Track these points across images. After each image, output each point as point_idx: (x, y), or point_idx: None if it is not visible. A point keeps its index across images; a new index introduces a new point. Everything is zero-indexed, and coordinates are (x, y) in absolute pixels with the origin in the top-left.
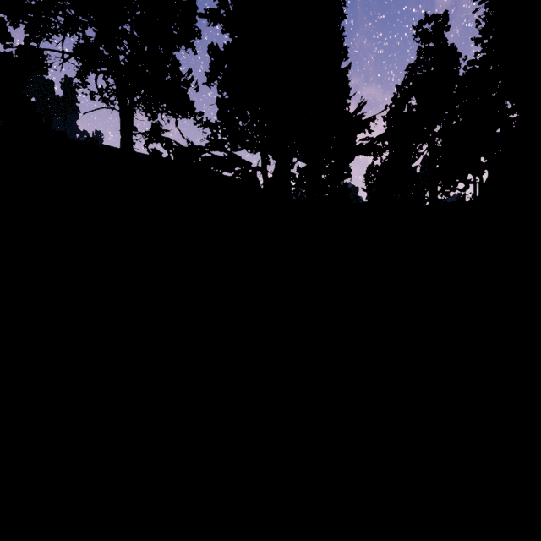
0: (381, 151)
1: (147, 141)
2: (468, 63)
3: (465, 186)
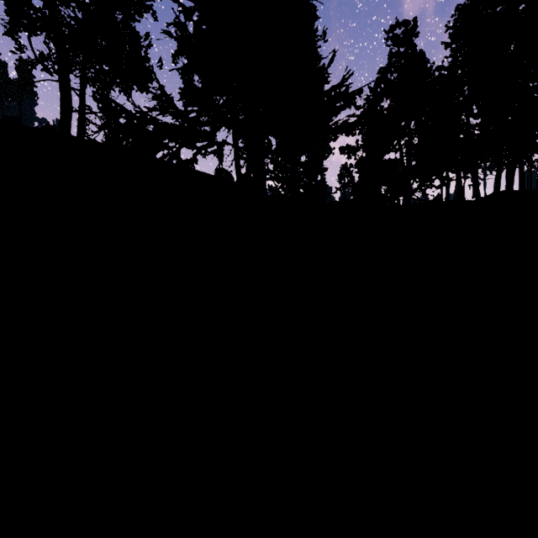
0: (355, 150)
1: (104, 124)
2: (436, 69)
3: (441, 183)
